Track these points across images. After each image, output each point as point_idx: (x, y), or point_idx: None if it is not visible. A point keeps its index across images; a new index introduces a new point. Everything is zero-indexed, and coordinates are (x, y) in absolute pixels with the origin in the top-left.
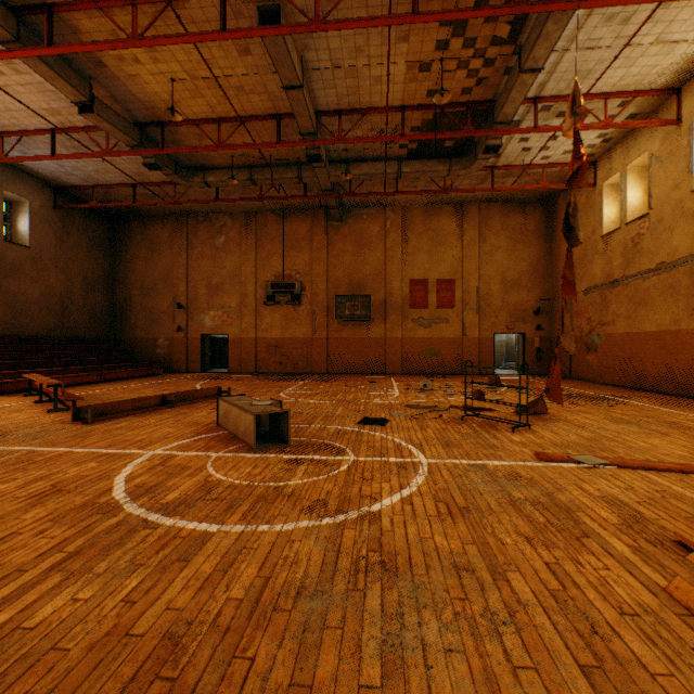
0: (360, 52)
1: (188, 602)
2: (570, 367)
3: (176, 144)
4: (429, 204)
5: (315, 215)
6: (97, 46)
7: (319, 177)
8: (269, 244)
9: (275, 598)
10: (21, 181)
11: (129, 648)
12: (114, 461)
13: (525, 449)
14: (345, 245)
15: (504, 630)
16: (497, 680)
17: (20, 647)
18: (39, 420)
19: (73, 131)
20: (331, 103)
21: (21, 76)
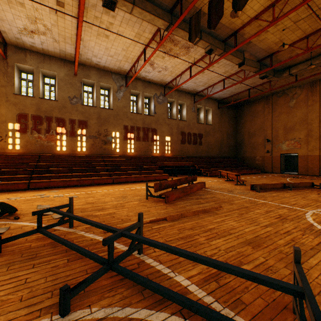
0: None
1: None
2: None
3: (275, 62)
4: None
5: None
6: (255, 35)
7: None
8: None
9: None
10: (209, 102)
11: None
12: (294, 211)
13: None
14: None
15: None
16: None
17: None
18: (235, 187)
19: (230, 76)
20: None
21: (218, 64)
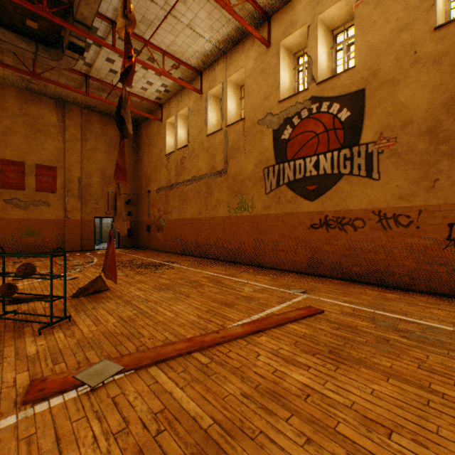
0: None
1: None
2: (149, 241)
3: None
4: (27, 90)
5: None
6: None
7: None
8: None
9: None
10: None
11: None
12: None
13: (25, 375)
14: None
15: None
16: None
17: None
18: None
19: None
20: None
21: None
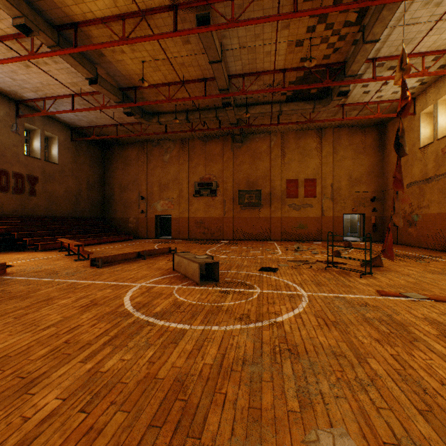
0: (257, 37)
1: (182, 364)
2: (397, 236)
3: (142, 100)
4: (299, 130)
5: (225, 139)
6: (102, 45)
7: (229, 116)
8: (196, 158)
9: (231, 364)
10: (53, 125)
11: (158, 384)
12: (120, 289)
13: (370, 288)
14: (244, 158)
15: (369, 388)
16: (367, 413)
17: (102, 380)
18: (71, 265)
19: (84, 95)
20: (238, 70)
21: (57, 65)
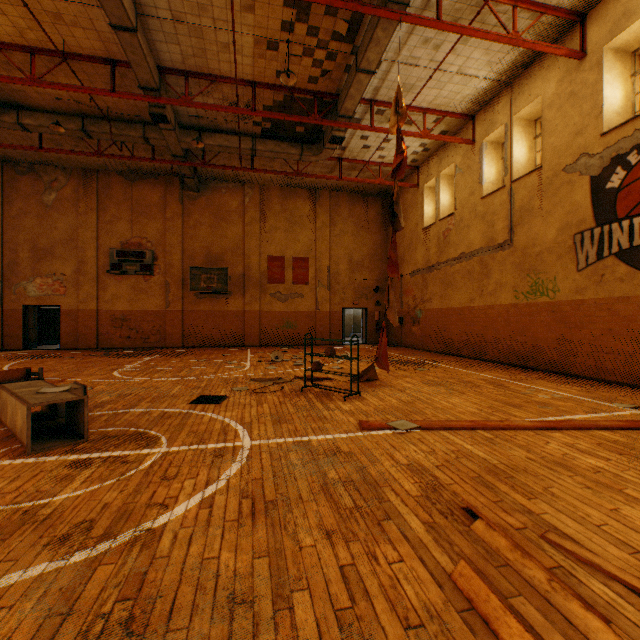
0: (204, 11)
1: None
2: (401, 336)
3: None
4: (286, 186)
5: (169, 182)
6: None
7: (168, 140)
8: (114, 208)
9: None
10: None
11: None
12: None
13: (352, 418)
14: (202, 217)
15: None
16: None
17: None
18: None
19: None
20: (176, 61)
21: None
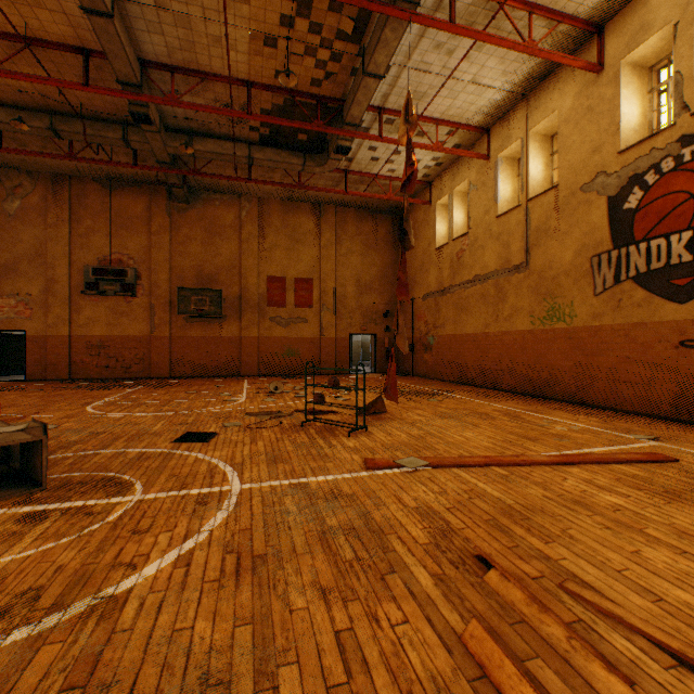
0: None
1: None
2: (413, 365)
3: None
4: (288, 199)
5: (154, 192)
6: None
7: (153, 144)
8: (90, 219)
9: None
10: None
11: None
12: None
13: (356, 456)
14: (193, 232)
15: None
16: None
17: None
18: None
19: None
20: (160, 54)
21: None
